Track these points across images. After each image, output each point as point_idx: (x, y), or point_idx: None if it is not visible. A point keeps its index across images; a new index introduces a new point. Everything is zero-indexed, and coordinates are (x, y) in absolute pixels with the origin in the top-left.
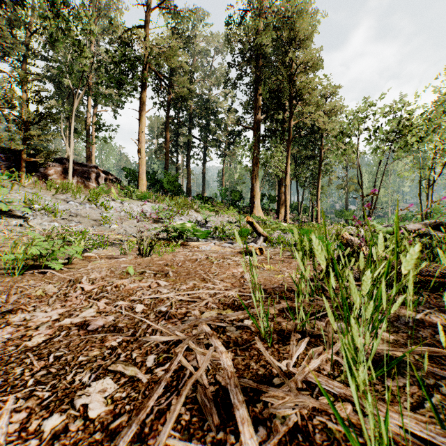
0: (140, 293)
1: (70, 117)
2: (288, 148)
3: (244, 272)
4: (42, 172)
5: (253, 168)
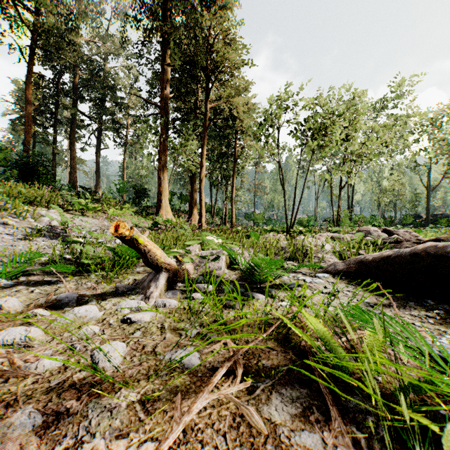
0: None
1: None
2: (203, 135)
3: None
4: None
5: (160, 157)
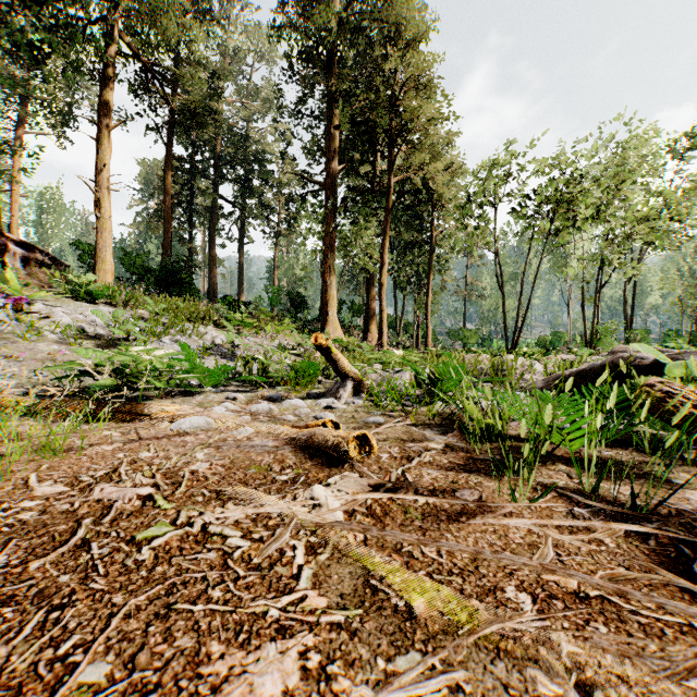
0: None
1: None
2: (385, 220)
3: None
4: None
5: (325, 254)
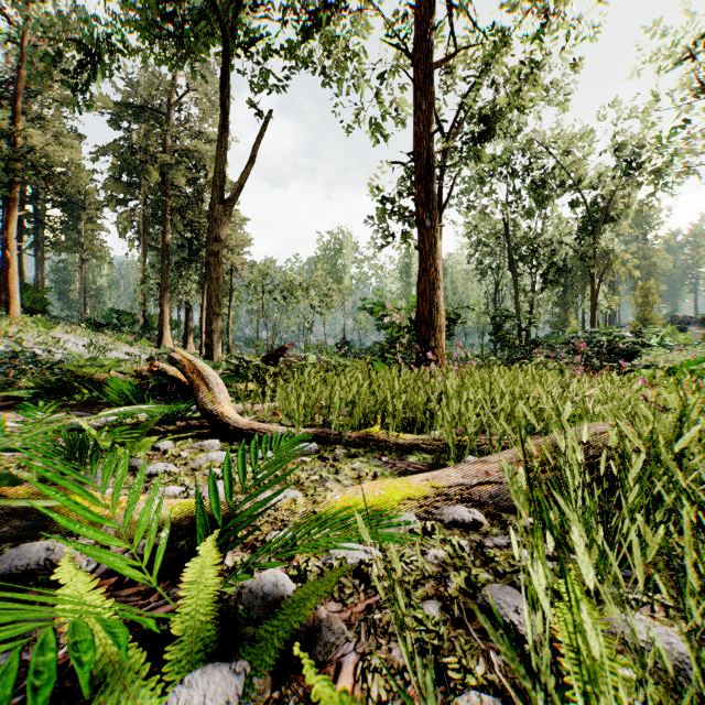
0: None
1: None
2: (204, 281)
3: None
4: None
5: (162, 294)
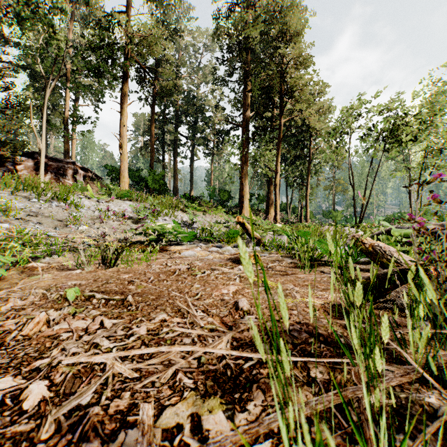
0: (57, 350)
1: (41, 107)
2: (278, 146)
3: (237, 292)
4: (9, 167)
5: (242, 167)
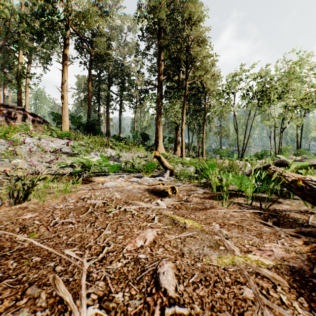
0: None
1: None
2: (183, 101)
3: (156, 241)
4: None
5: (157, 116)
